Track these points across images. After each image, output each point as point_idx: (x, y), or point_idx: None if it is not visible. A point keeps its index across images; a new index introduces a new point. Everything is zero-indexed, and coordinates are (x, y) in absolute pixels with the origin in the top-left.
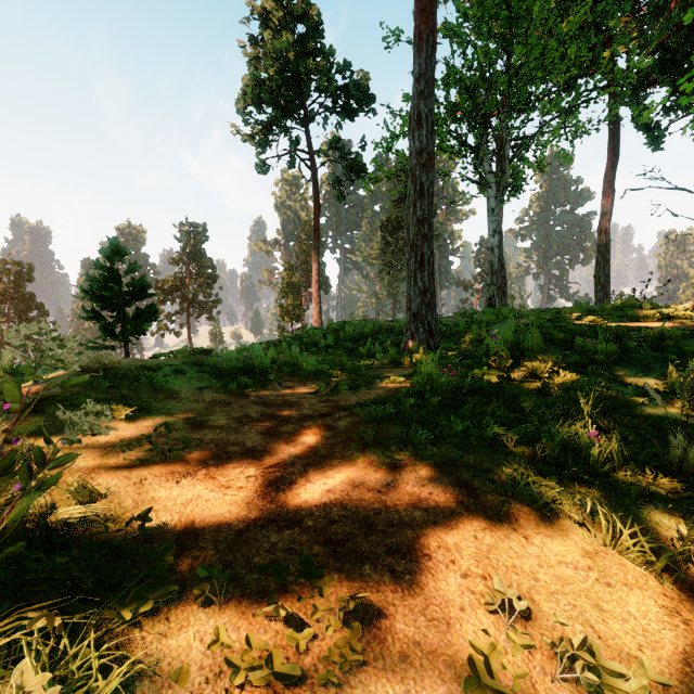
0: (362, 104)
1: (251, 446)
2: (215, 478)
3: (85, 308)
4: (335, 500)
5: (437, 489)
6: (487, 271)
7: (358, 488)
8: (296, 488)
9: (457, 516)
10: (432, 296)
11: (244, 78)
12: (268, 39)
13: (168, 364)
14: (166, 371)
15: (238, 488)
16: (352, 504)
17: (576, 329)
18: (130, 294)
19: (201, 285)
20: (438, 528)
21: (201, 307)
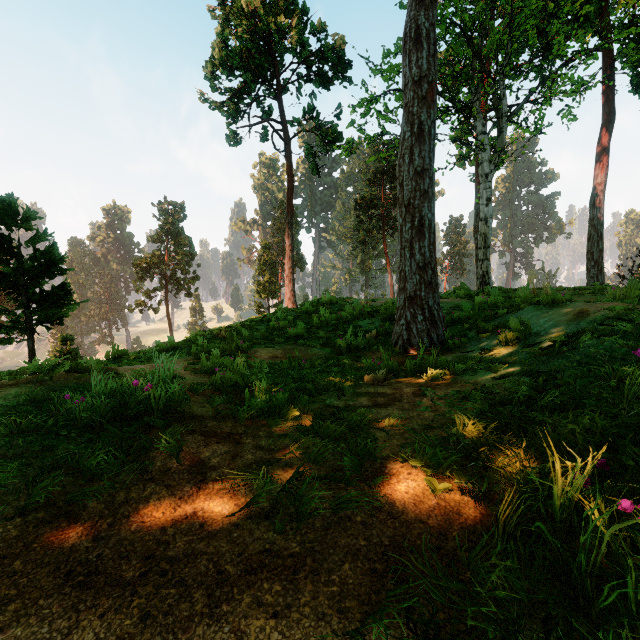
0: (338, 71)
1: None
2: None
3: None
4: None
5: None
6: (479, 245)
7: None
8: None
9: None
10: (433, 273)
11: (213, 44)
12: None
13: None
14: None
15: None
16: None
17: None
18: (33, 270)
19: (179, 263)
20: None
21: (179, 284)
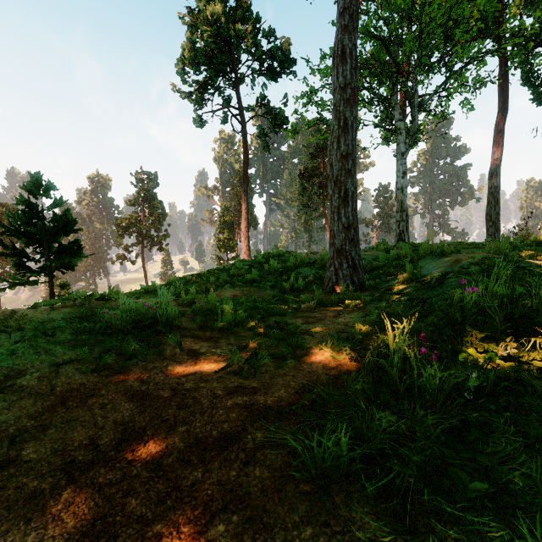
0: (284, 67)
1: None
2: None
3: (4, 244)
4: None
5: None
6: (397, 209)
7: None
8: None
9: None
10: (355, 232)
11: (183, 45)
12: (203, 9)
13: (37, 321)
14: (28, 332)
15: None
16: None
17: None
18: (53, 230)
19: (153, 222)
20: None
21: (153, 240)
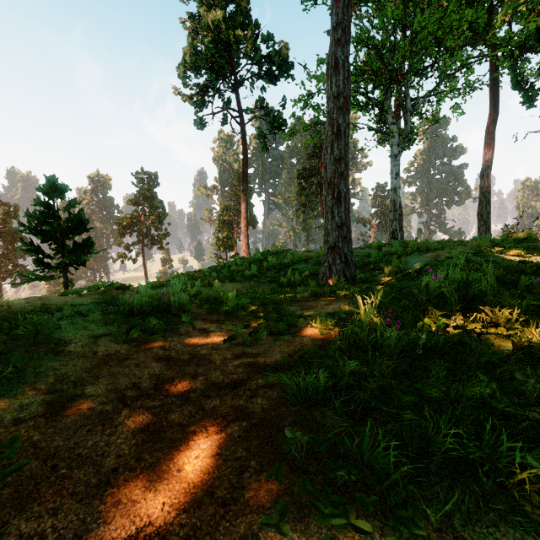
0: (283, 70)
1: (109, 468)
2: None
3: (23, 241)
4: None
5: None
6: (390, 209)
7: None
8: None
9: None
10: (348, 230)
11: (184, 49)
12: (204, 15)
13: (71, 304)
14: (66, 313)
15: None
16: None
17: (510, 264)
18: (68, 228)
19: (153, 222)
20: None
21: (153, 239)
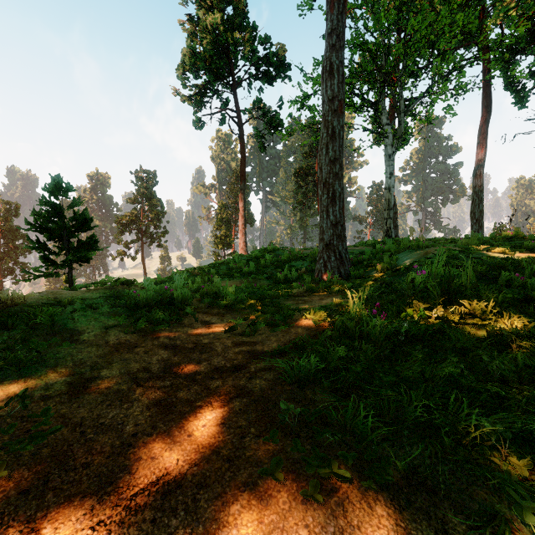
0: (280, 71)
1: (129, 434)
2: (37, 534)
3: (30, 239)
4: None
5: None
6: (384, 207)
7: None
8: None
9: None
10: (342, 228)
11: (183, 50)
12: (202, 17)
13: (82, 298)
14: (77, 306)
15: None
16: None
17: (493, 260)
18: (73, 226)
19: (152, 220)
20: None
21: (152, 237)
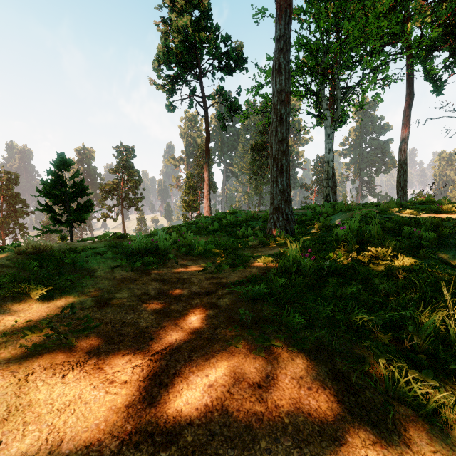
0: (238, 64)
1: (143, 327)
2: (102, 369)
3: (40, 203)
4: (216, 400)
5: (315, 383)
6: (324, 177)
7: (239, 381)
8: (179, 382)
9: (341, 423)
10: (288, 195)
11: (158, 47)
12: (174, 19)
13: (91, 247)
14: (88, 253)
15: (121, 383)
16: (234, 406)
17: (401, 219)
18: (73, 193)
19: (130, 187)
20: (325, 444)
21: (130, 202)
